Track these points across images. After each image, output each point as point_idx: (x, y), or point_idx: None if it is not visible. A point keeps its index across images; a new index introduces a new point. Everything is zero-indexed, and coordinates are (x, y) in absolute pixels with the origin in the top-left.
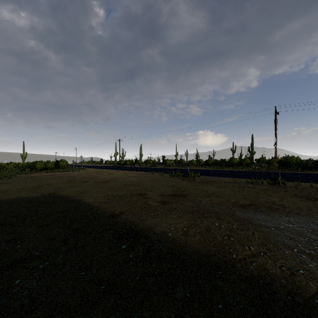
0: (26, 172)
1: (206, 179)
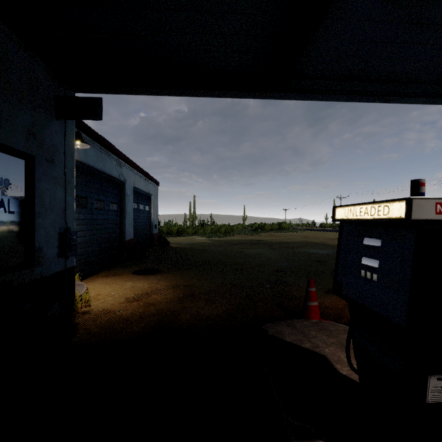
0: (262, 231)
1: None
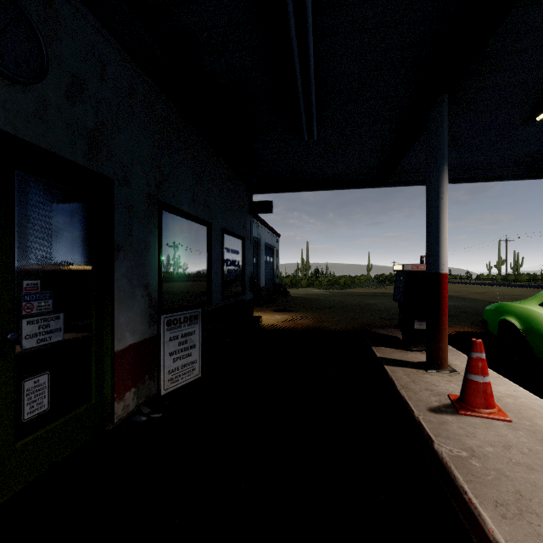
0: (390, 284)
1: None
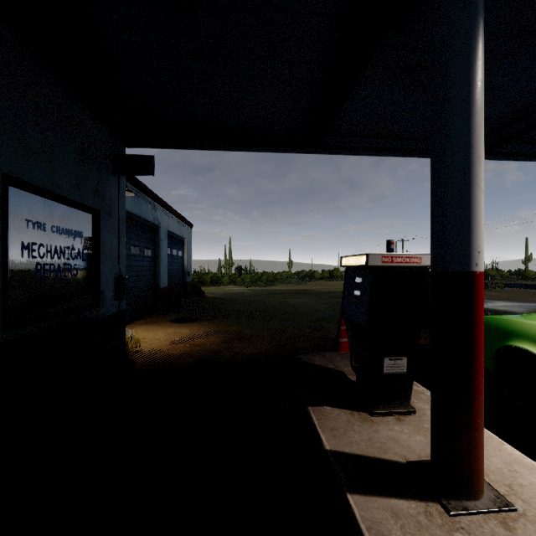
0: (310, 280)
1: (509, 290)
